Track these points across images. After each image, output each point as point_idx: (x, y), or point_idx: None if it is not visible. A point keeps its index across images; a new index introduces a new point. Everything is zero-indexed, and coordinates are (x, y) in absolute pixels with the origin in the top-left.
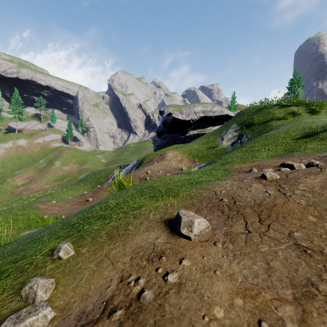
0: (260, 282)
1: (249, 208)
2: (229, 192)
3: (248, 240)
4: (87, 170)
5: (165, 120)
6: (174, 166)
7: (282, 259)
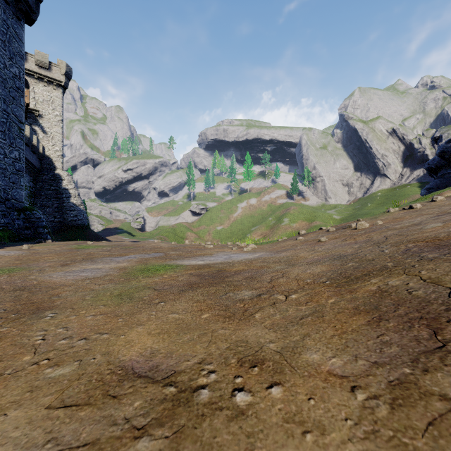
0: None
1: None
2: None
3: None
4: (317, 227)
5: (443, 149)
6: None
7: None
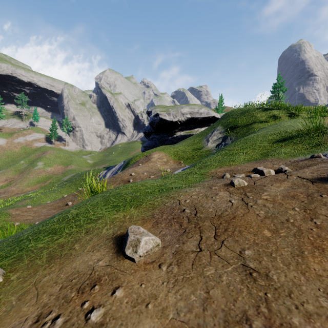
0: (192, 318)
1: (208, 220)
2: (193, 201)
3: (196, 261)
4: (72, 171)
5: (153, 121)
6: (160, 168)
7: (224, 285)
